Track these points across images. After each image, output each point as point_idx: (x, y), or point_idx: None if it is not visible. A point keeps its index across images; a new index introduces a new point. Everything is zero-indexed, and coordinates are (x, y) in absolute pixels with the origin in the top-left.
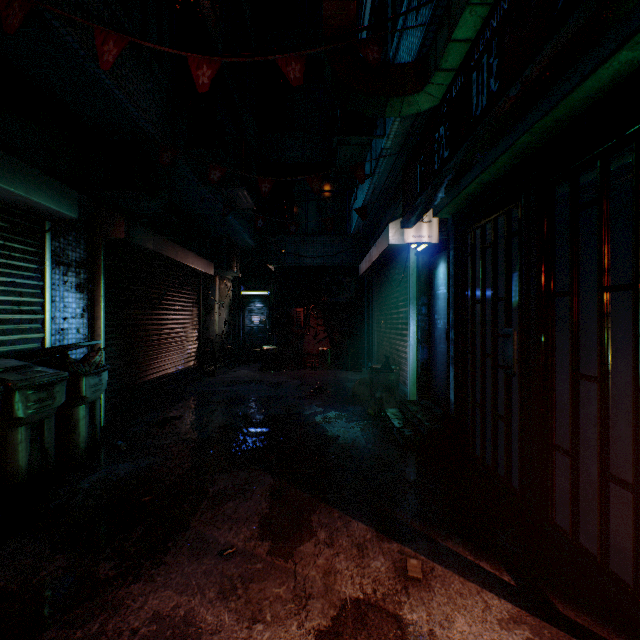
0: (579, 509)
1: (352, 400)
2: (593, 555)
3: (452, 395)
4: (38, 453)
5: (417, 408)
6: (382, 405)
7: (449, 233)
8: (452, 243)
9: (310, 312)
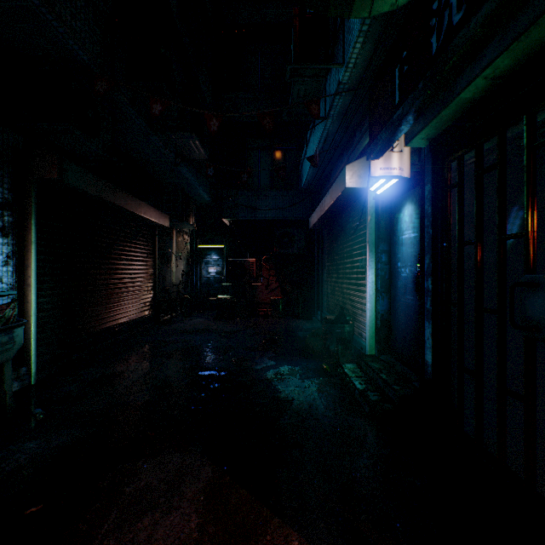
0: None
1: (305, 351)
2: None
3: (428, 356)
4: None
5: (379, 365)
6: (338, 359)
7: (424, 165)
8: (428, 175)
9: (262, 263)
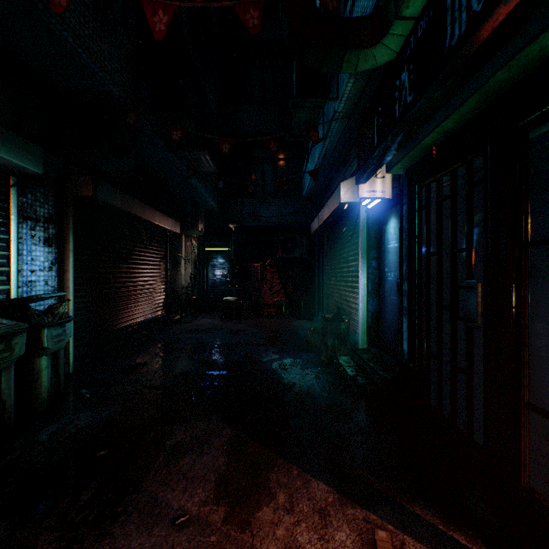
0: None
1: (305, 347)
2: None
3: (405, 345)
4: None
5: (368, 356)
6: (334, 353)
7: (402, 188)
8: (405, 198)
9: (266, 267)
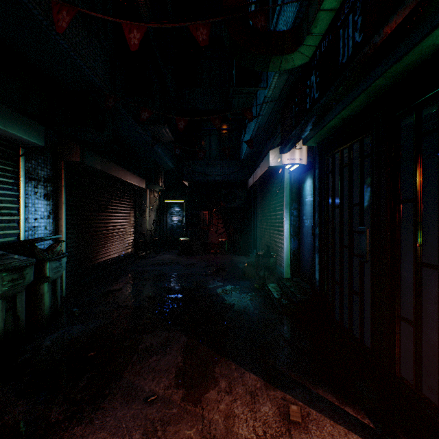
0: (421, 366)
1: (243, 277)
2: (434, 403)
3: (317, 275)
4: (12, 319)
5: (290, 283)
6: (265, 281)
7: (315, 157)
8: (317, 164)
9: (213, 214)
